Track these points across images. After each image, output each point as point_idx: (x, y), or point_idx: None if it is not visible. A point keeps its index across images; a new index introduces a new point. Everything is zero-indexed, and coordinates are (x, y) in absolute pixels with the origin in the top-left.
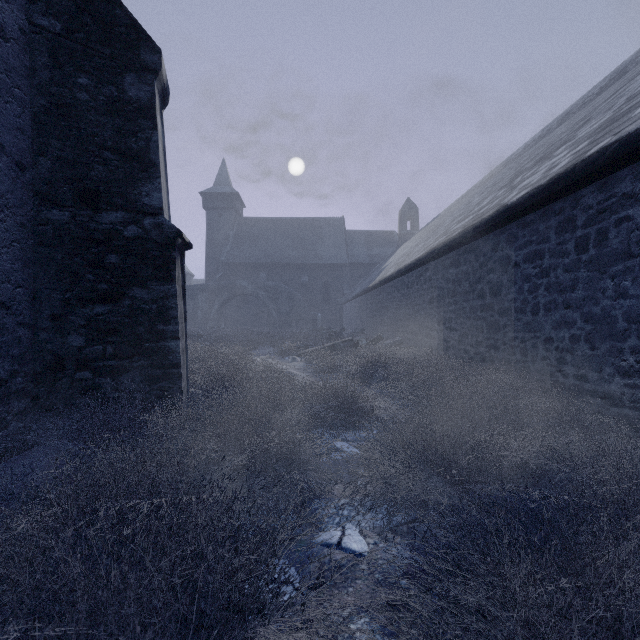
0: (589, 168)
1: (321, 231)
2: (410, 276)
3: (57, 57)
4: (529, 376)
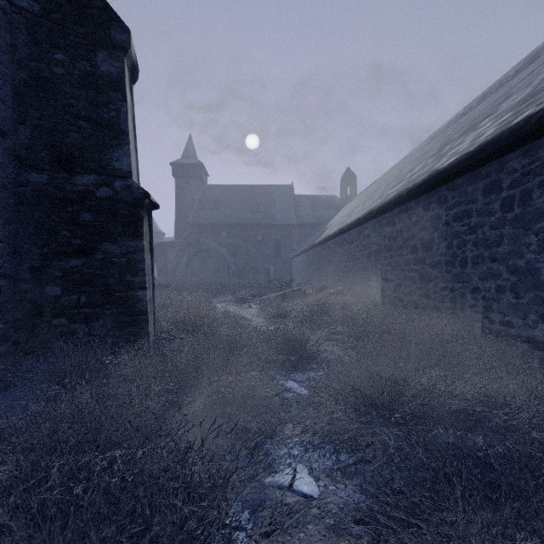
0: (515, 135)
1: (273, 196)
2: (350, 234)
3: (35, 35)
4: (458, 322)
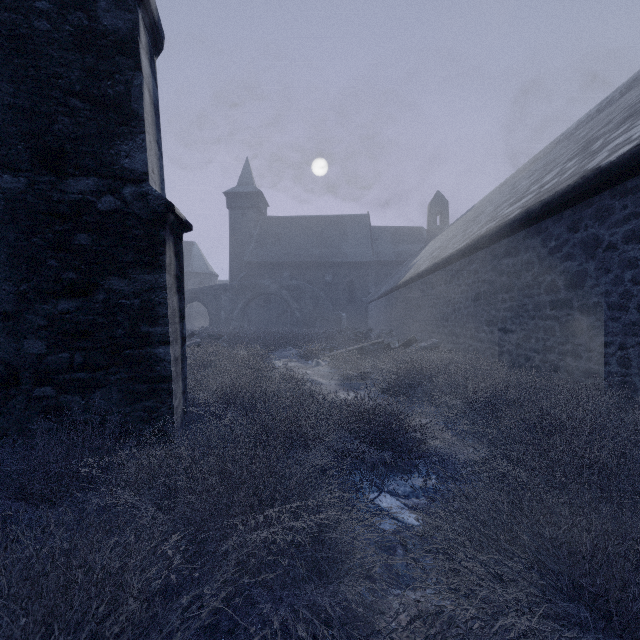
0: None
1: (345, 228)
2: (449, 270)
3: None
4: (634, 395)
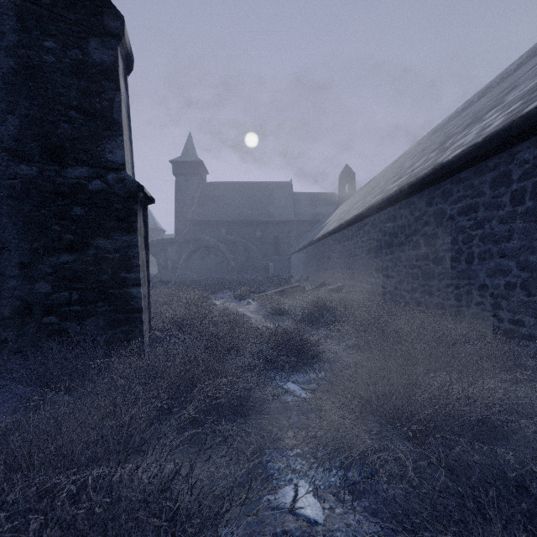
0: (527, 124)
1: (272, 193)
2: (350, 230)
3: (25, 21)
4: (463, 320)
